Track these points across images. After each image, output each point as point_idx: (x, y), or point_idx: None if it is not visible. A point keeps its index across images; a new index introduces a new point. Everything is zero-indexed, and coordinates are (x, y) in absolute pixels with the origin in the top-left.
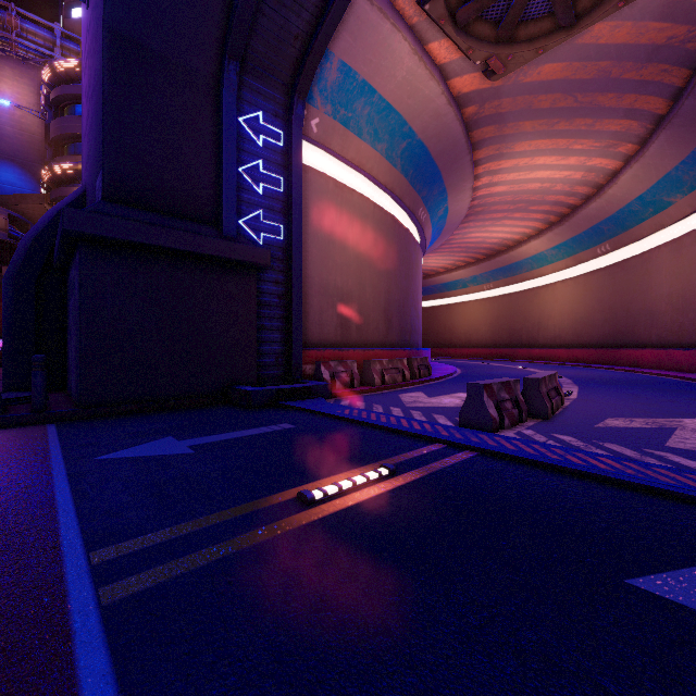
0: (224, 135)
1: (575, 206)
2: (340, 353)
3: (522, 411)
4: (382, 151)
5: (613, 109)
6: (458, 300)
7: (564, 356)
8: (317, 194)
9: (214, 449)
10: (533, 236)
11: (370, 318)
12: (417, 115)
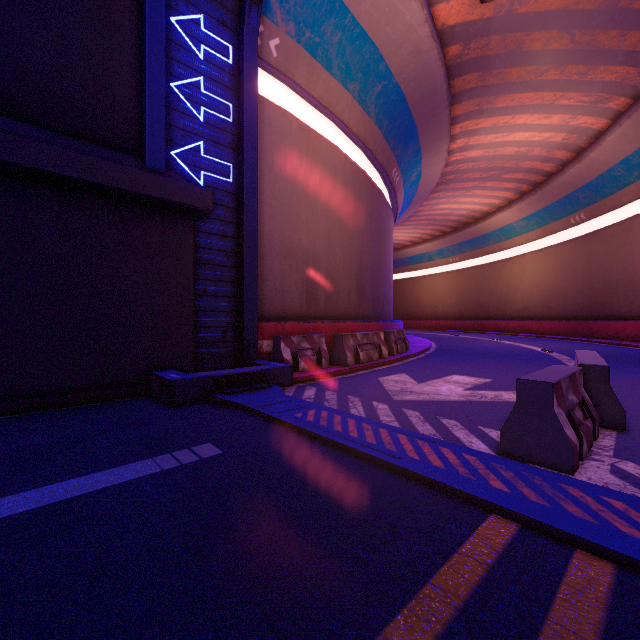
0: (147, 32)
1: (551, 173)
2: (306, 326)
3: (595, 421)
4: (354, 93)
5: (613, 52)
6: (423, 273)
7: (534, 327)
8: (277, 134)
9: (2, 549)
10: (502, 207)
11: (340, 285)
12: (395, 49)
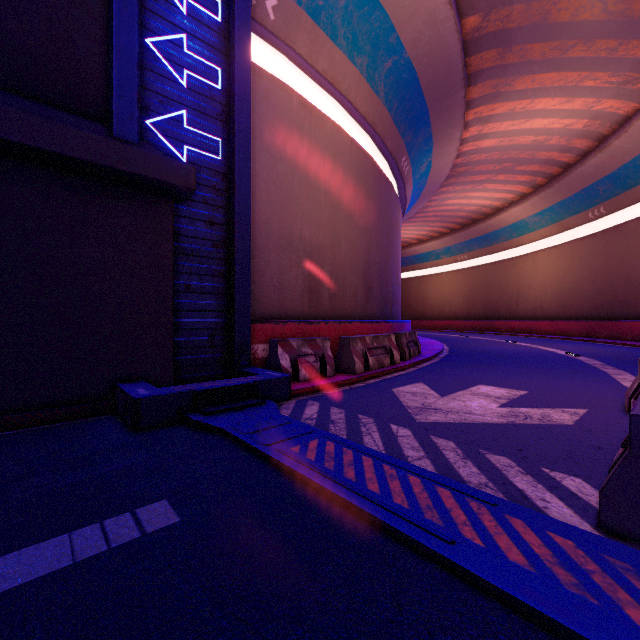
0: None
1: (568, 164)
2: (308, 328)
3: None
4: (362, 68)
5: None
6: (430, 272)
7: (548, 328)
8: (275, 110)
9: None
10: (515, 202)
11: (346, 282)
12: (407, 18)
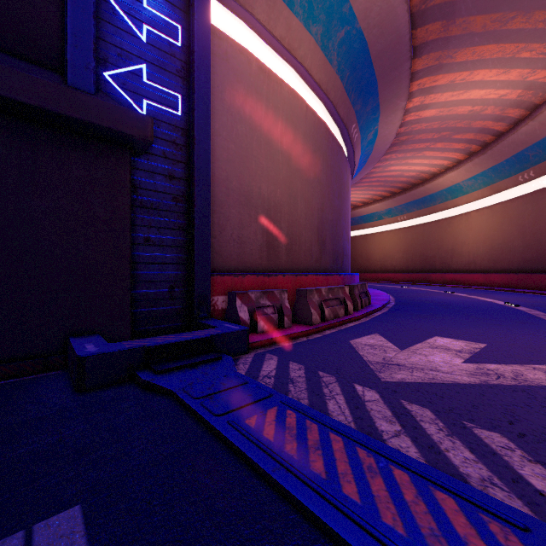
0: None
1: (501, 132)
2: (266, 280)
3: None
4: (317, 37)
5: None
6: (373, 231)
7: (481, 280)
8: (235, 73)
9: None
10: (450, 168)
11: (302, 237)
12: None
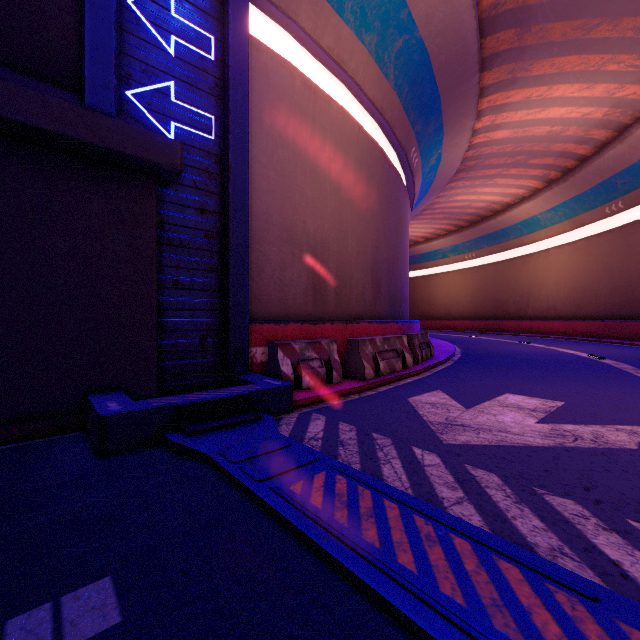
0: None
1: (585, 156)
2: (312, 328)
3: None
4: (370, 47)
5: None
6: (437, 271)
7: (561, 328)
8: (276, 89)
9: None
10: (526, 198)
11: (353, 279)
12: None
